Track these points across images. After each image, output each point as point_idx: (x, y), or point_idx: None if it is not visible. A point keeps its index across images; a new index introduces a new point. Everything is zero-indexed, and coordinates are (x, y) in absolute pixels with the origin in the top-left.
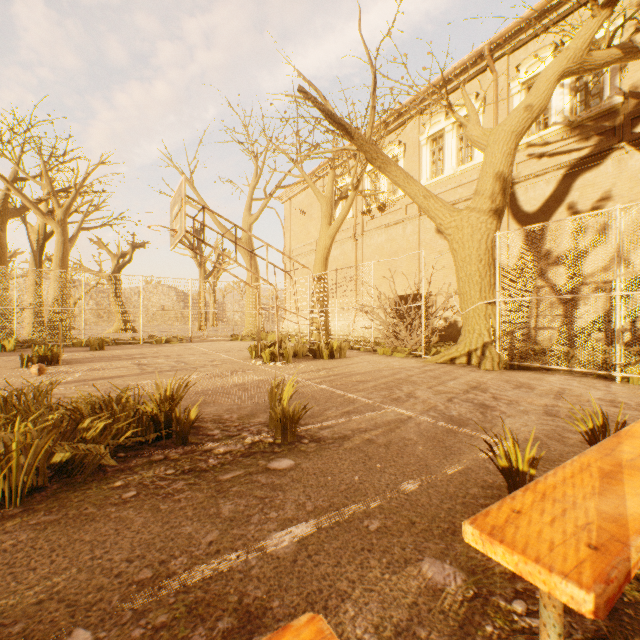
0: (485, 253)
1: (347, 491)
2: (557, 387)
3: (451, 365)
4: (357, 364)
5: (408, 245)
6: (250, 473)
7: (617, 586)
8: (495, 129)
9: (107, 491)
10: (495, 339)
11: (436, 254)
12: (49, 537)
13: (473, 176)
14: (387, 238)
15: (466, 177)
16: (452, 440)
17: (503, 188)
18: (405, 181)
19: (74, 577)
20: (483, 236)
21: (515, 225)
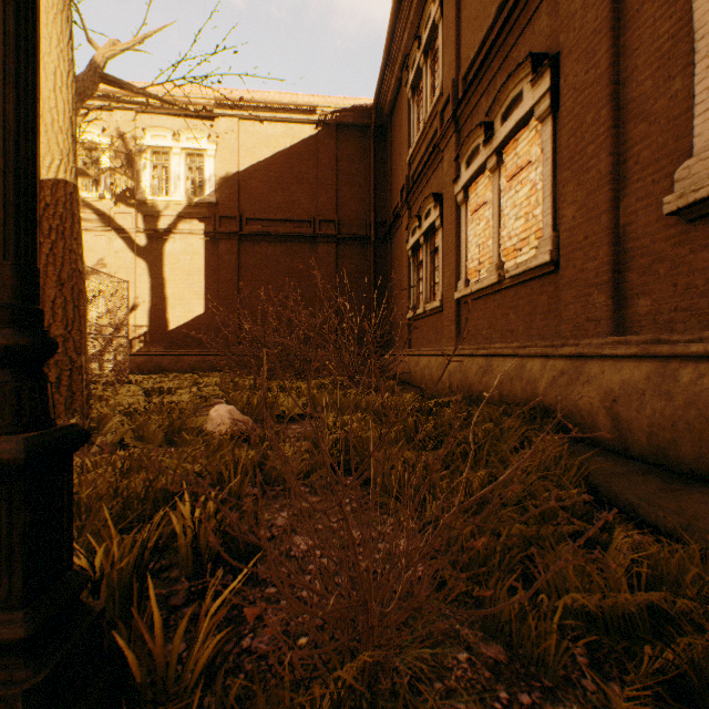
0: None
1: None
2: None
3: None
4: None
5: None
6: None
7: None
8: None
9: None
10: None
11: None
12: None
13: None
14: None
15: None
16: None
17: None
18: None
19: None
20: None
21: None
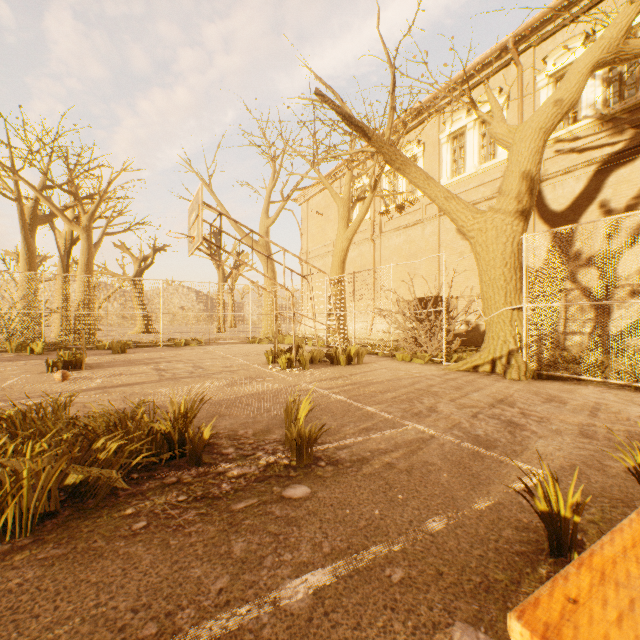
0: (510, 256)
1: (367, 529)
2: (591, 401)
3: (474, 373)
4: (375, 371)
5: (427, 246)
6: (264, 502)
7: None
8: (521, 126)
9: (117, 520)
10: (521, 346)
11: (457, 255)
12: (55, 576)
13: (496, 174)
14: (406, 239)
15: (489, 175)
16: (479, 466)
17: (530, 188)
18: (425, 182)
19: (76, 629)
20: (508, 239)
21: (542, 225)
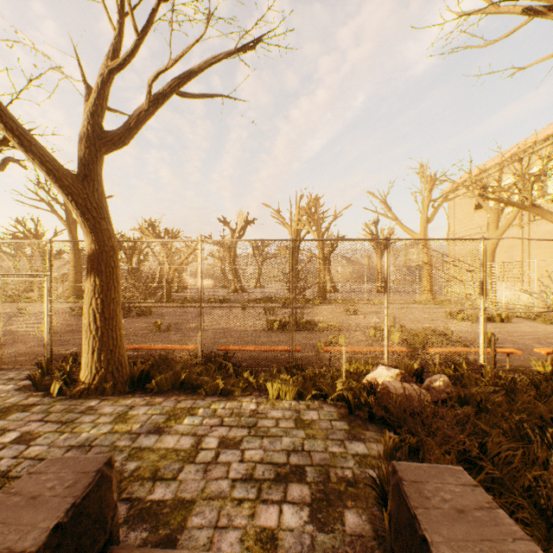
0: None
1: (514, 355)
2: None
3: None
4: (520, 327)
5: None
6: None
7: (551, 353)
8: None
9: None
10: None
11: None
12: None
13: None
14: None
15: None
16: None
17: None
18: None
19: None
20: None
21: None
